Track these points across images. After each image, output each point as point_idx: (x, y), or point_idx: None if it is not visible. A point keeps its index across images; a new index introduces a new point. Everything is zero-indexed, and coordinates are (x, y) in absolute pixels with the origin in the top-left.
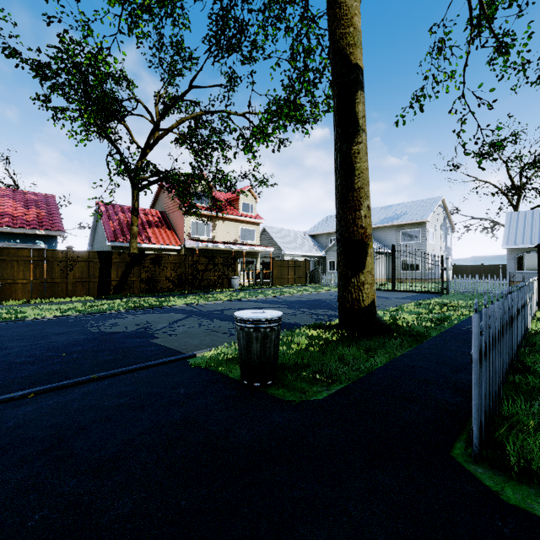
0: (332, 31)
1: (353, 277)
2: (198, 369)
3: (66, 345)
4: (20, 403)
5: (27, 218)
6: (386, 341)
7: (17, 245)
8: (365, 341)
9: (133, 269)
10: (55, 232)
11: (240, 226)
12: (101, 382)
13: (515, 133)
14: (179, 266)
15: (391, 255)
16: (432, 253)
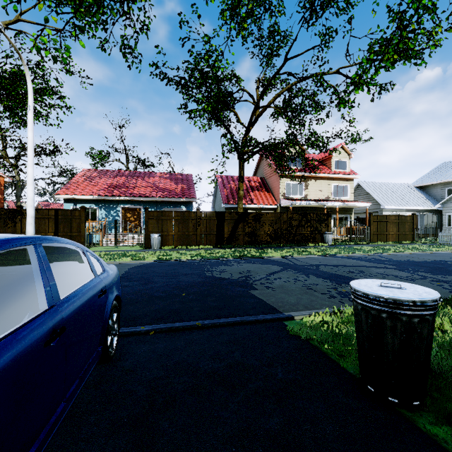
0: None
1: None
2: (297, 341)
3: (187, 285)
4: (142, 339)
5: (176, 191)
6: None
7: (171, 209)
8: None
9: (239, 225)
10: (191, 199)
11: (333, 183)
12: (203, 332)
13: None
14: (275, 222)
15: None
16: None
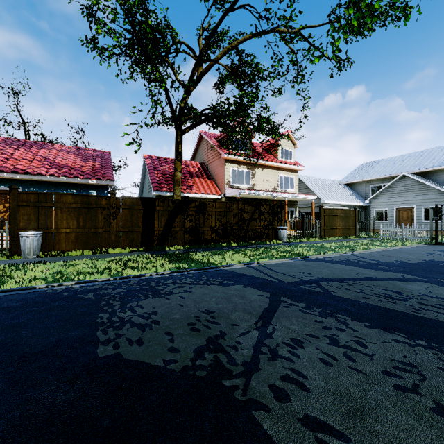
0: None
1: None
2: None
3: None
4: None
5: (83, 169)
6: None
7: None
8: None
9: (177, 218)
10: (105, 181)
11: (279, 174)
12: None
13: None
14: (223, 214)
15: None
16: None
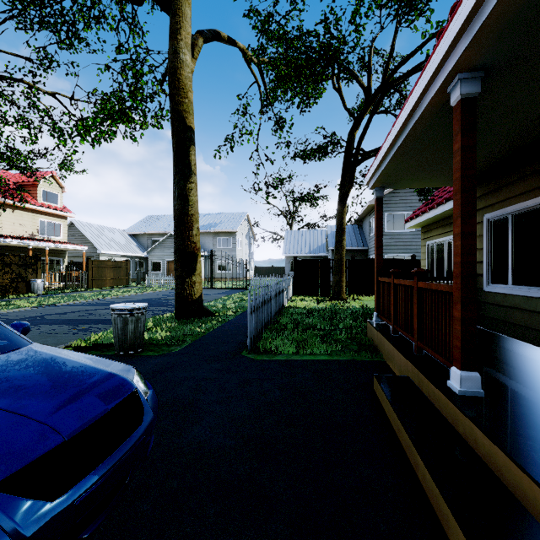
0: (172, 94)
1: (187, 278)
2: None
3: None
4: None
5: None
6: (211, 320)
7: None
8: (197, 321)
9: None
10: None
11: (40, 218)
12: None
13: (290, 177)
14: None
15: (210, 258)
16: (240, 257)
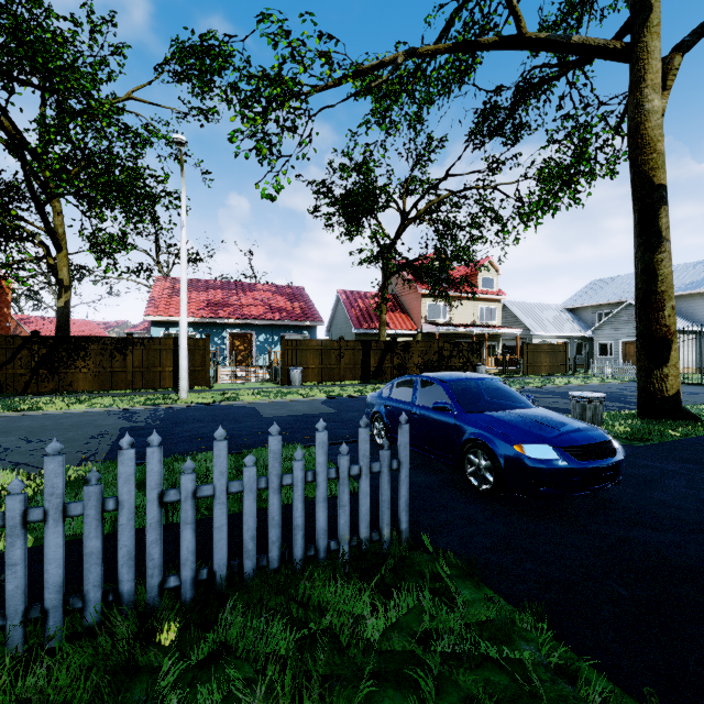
0: (632, 157)
1: (655, 369)
2: None
3: None
4: None
5: (295, 311)
6: (693, 426)
7: (291, 335)
8: (670, 424)
9: (387, 356)
10: (317, 323)
11: (479, 305)
12: None
13: None
14: (425, 352)
15: (703, 337)
16: None
